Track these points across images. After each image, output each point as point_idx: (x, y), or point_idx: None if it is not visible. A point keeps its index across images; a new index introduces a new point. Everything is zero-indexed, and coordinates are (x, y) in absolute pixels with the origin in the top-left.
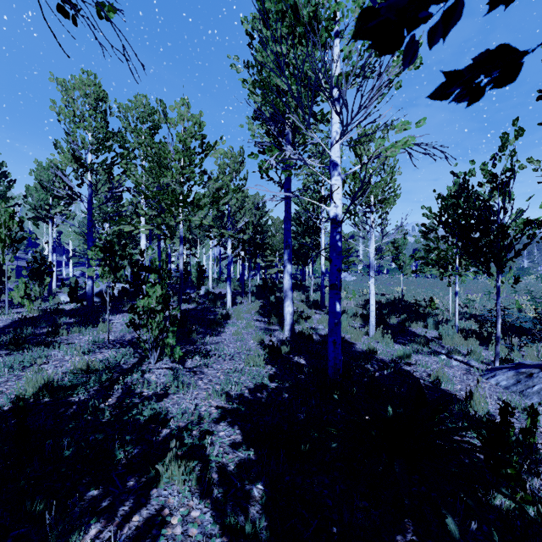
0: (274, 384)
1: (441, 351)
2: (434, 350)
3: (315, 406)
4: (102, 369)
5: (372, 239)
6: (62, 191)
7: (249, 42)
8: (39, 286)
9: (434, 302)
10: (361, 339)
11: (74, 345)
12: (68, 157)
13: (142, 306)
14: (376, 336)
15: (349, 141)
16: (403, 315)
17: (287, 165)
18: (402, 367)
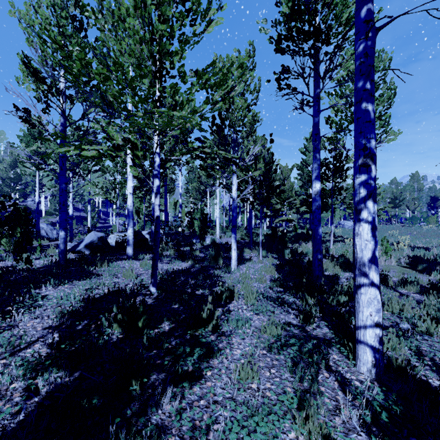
0: None
1: None
2: None
3: None
4: None
5: None
6: None
7: None
8: (6, 238)
9: None
10: None
11: None
12: (22, 69)
13: None
14: None
15: None
16: None
17: None
18: None
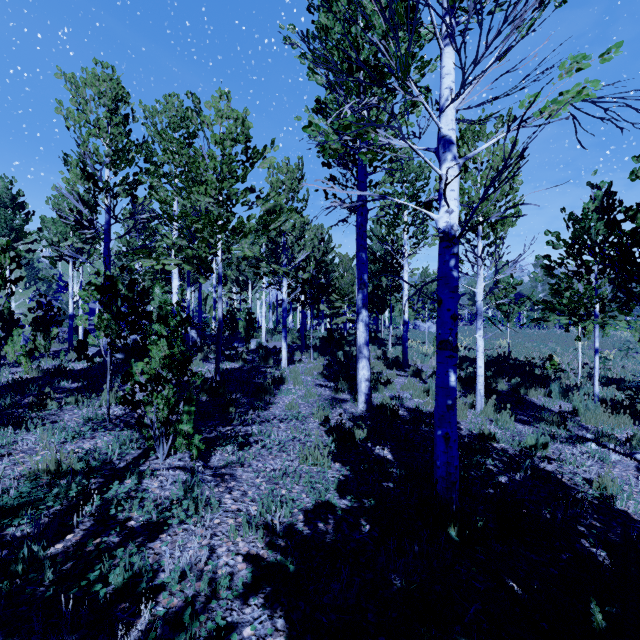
0: (346, 500)
1: (585, 434)
2: (574, 433)
3: (418, 552)
4: (82, 469)
5: (480, 275)
6: (71, 218)
7: (309, 4)
8: (43, 339)
9: (555, 361)
10: (466, 415)
11: (61, 425)
12: (77, 172)
13: (145, 373)
14: (487, 411)
15: (467, 108)
16: (515, 378)
17: (362, 173)
18: (540, 466)
